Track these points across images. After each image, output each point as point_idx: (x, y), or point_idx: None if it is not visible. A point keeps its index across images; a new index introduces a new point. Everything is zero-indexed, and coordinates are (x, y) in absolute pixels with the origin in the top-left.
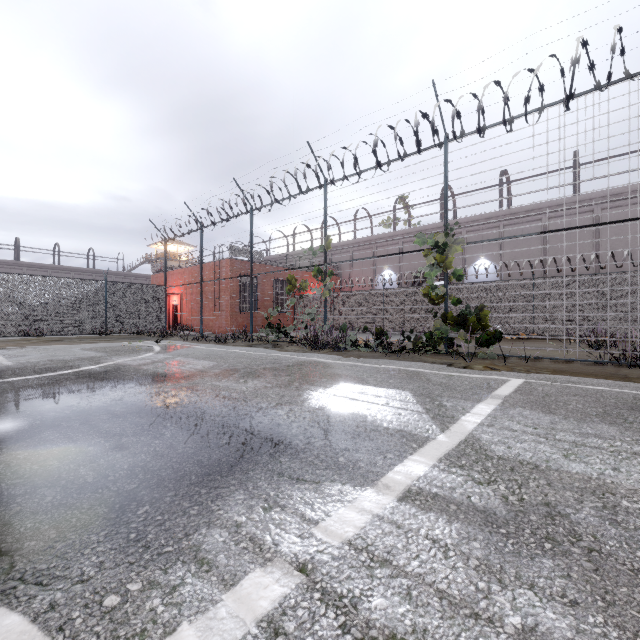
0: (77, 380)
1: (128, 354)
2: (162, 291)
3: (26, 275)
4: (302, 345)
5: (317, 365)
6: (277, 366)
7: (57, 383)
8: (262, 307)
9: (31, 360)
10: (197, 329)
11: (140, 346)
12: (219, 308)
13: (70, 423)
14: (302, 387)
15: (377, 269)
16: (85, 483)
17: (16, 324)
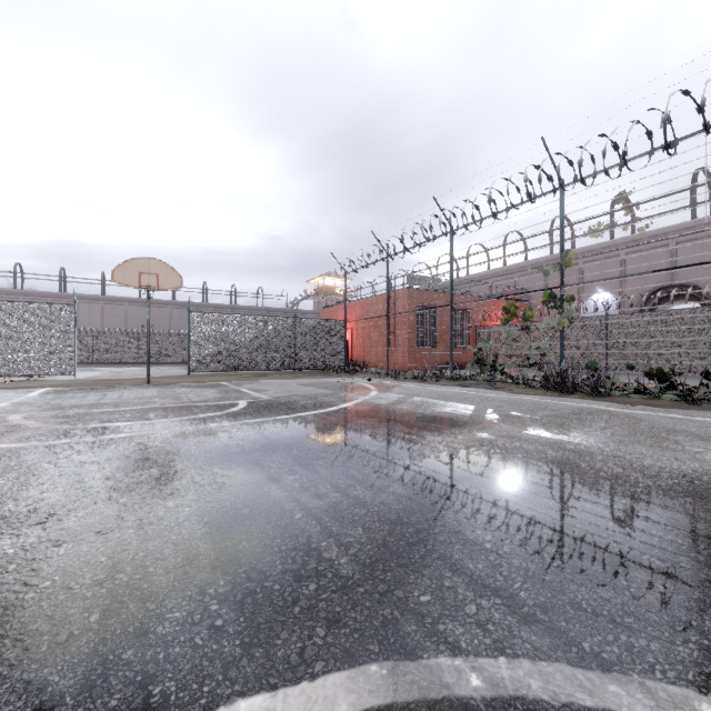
0: (365, 419)
1: (353, 391)
2: (342, 326)
3: (235, 314)
4: (535, 387)
5: (615, 415)
6: (560, 414)
7: (352, 421)
8: (440, 341)
9: (279, 395)
10: (369, 365)
11: (349, 383)
12: (395, 343)
13: (466, 473)
14: (673, 447)
15: (584, 291)
16: (661, 568)
17: (228, 360)
